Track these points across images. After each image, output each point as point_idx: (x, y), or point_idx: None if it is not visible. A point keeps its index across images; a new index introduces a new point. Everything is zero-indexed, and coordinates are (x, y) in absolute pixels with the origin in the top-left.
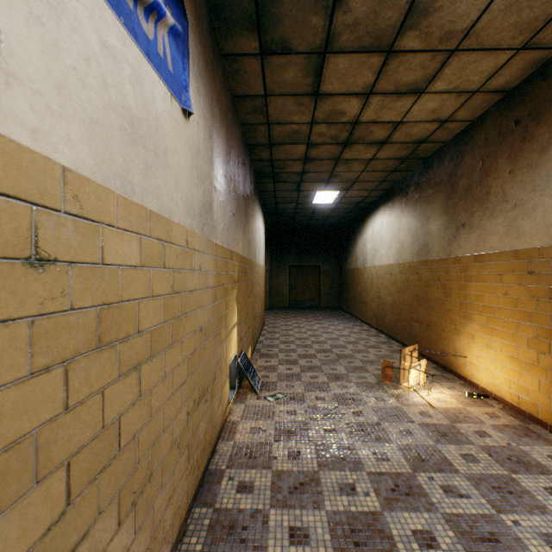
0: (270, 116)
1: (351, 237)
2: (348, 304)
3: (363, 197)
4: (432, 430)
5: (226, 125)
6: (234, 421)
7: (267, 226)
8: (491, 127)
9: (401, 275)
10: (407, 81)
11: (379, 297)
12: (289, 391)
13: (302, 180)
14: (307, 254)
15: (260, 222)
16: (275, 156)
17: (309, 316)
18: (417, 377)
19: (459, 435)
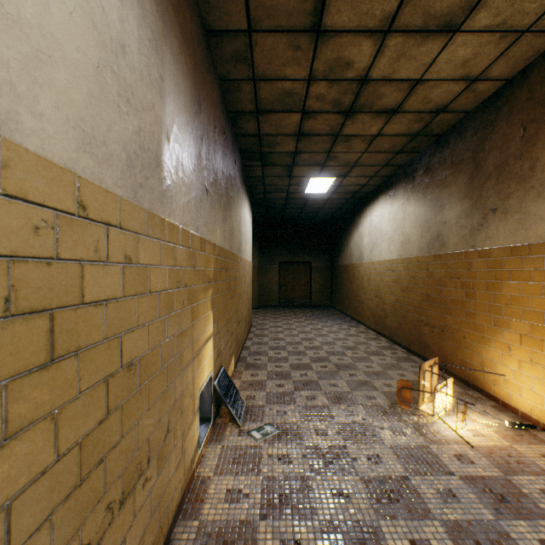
0: (256, 66)
1: (345, 231)
2: (341, 303)
3: (361, 186)
4: (483, 490)
5: (192, 59)
6: (204, 477)
7: (256, 219)
8: (538, 82)
9: (406, 272)
10: (441, 9)
11: (379, 295)
12: (280, 420)
13: (294, 163)
14: (298, 249)
15: (246, 212)
16: (263, 129)
17: (300, 315)
18: (442, 401)
19: (523, 498)
